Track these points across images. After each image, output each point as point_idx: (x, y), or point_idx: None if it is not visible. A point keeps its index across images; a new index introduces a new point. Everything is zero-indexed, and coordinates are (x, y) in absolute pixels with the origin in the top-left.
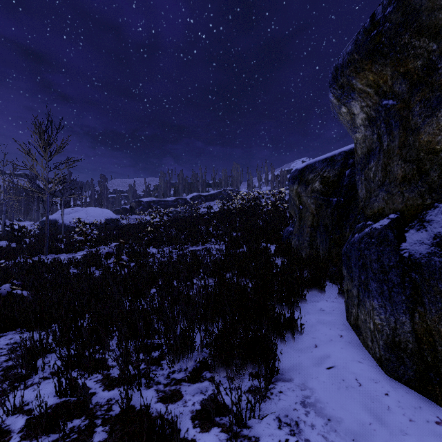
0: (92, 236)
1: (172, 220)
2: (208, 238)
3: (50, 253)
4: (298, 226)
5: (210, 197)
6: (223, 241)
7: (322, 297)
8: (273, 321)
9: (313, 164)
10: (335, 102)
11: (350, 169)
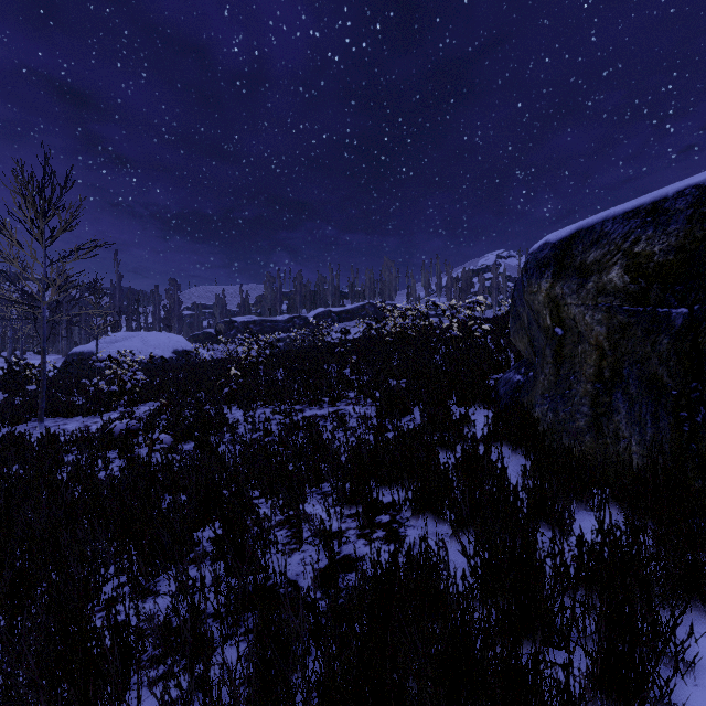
0: (133, 384)
1: (280, 354)
2: (341, 391)
3: (54, 415)
4: (553, 377)
5: (346, 314)
6: (371, 398)
7: None
8: None
9: (598, 225)
10: None
11: None
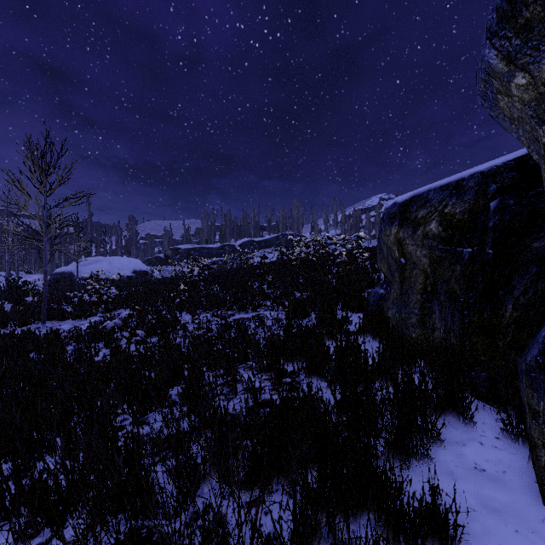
0: (108, 296)
1: (215, 274)
2: (261, 301)
3: (51, 319)
4: (399, 291)
5: (264, 243)
6: (282, 305)
7: (468, 432)
8: (395, 514)
9: (425, 193)
10: (502, 67)
11: (498, 200)
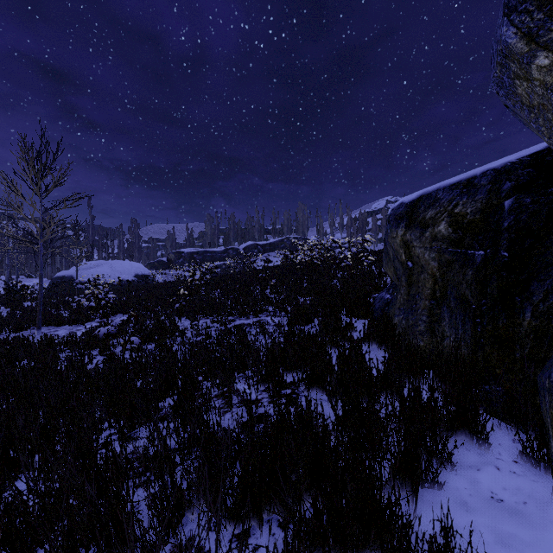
0: (106, 301)
1: (218, 278)
2: (263, 306)
3: (47, 324)
4: (406, 296)
5: (269, 246)
6: (284, 311)
7: (482, 455)
8: None
9: (434, 192)
10: (521, 47)
11: (513, 198)
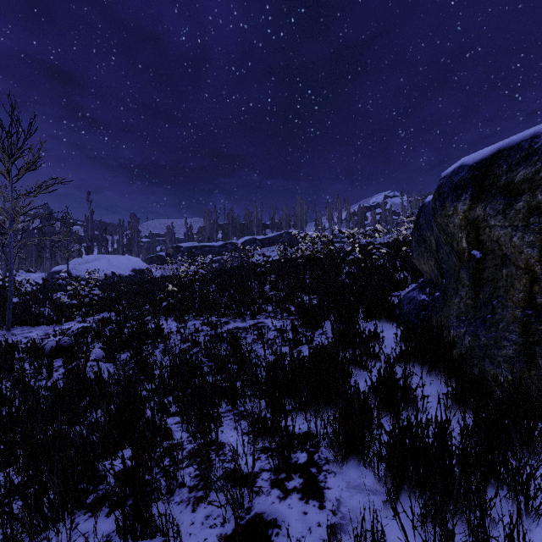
0: (90, 298)
1: (214, 272)
2: (261, 306)
3: (23, 324)
4: (471, 300)
5: (267, 241)
6: (287, 312)
7: None
8: None
9: (526, 142)
10: None
11: None
